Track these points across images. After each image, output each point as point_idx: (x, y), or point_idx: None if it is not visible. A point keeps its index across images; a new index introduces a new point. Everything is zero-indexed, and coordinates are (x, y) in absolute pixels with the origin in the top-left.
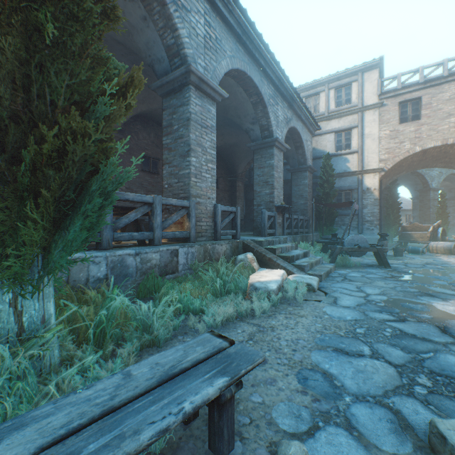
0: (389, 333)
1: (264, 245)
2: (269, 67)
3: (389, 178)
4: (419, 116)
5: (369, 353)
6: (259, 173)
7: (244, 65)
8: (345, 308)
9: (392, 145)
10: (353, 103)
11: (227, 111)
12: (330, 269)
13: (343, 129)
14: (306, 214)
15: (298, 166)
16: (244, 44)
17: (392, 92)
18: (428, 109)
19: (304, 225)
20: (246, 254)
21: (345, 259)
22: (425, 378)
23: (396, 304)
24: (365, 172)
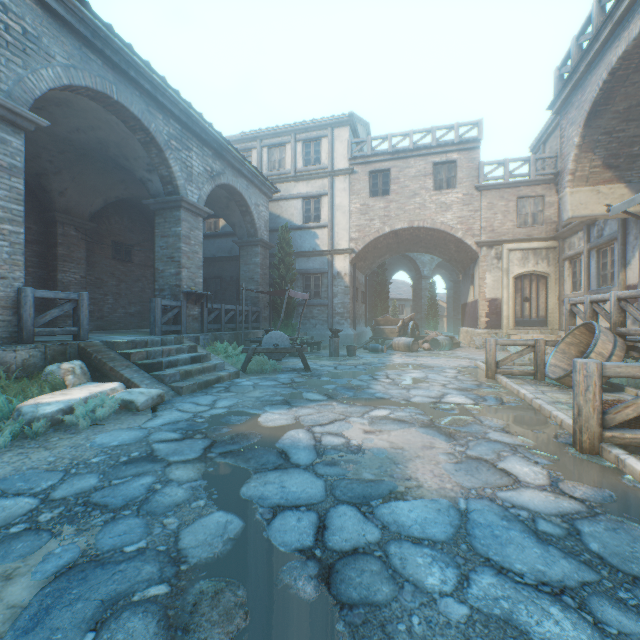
0: (128, 458)
1: (120, 349)
2: (165, 95)
3: (370, 261)
4: (389, 191)
5: (39, 490)
6: (163, 244)
7: (104, 83)
8: (139, 430)
9: (363, 222)
10: (323, 164)
11: (107, 148)
12: (217, 377)
13: (312, 195)
14: (257, 303)
15: (248, 237)
16: (102, 52)
17: (362, 158)
18: (396, 184)
19: (251, 318)
20: (63, 363)
21: (266, 362)
22: (58, 511)
23: (218, 418)
24: (336, 252)
